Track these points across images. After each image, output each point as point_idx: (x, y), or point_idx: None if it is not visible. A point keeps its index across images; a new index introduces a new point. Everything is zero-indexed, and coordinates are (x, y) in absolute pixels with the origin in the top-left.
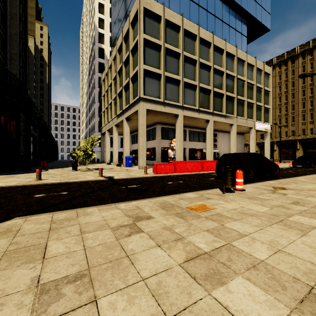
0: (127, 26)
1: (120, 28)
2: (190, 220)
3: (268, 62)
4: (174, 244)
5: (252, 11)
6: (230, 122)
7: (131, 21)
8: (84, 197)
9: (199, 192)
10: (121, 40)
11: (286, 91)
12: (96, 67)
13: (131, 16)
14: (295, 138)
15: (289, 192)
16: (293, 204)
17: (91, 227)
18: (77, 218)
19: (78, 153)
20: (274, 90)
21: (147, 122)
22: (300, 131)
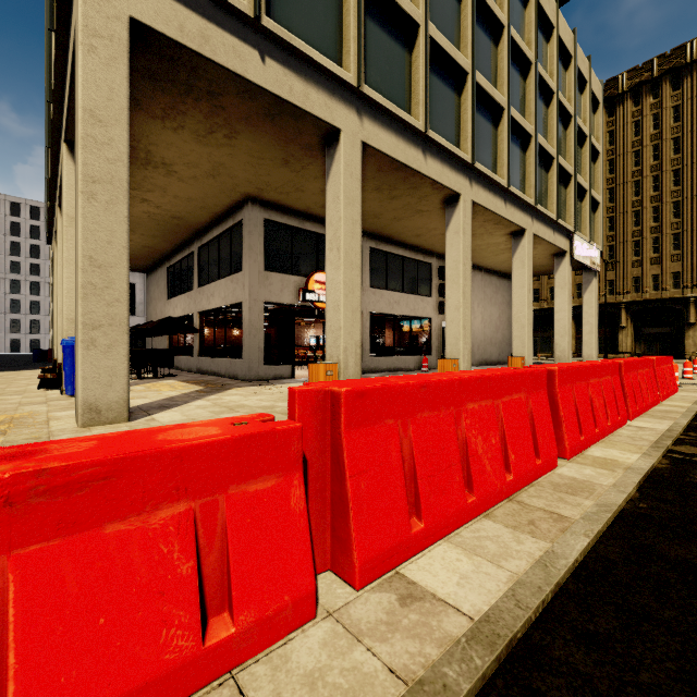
0: None
1: None
2: None
3: None
4: None
5: None
6: (518, 221)
7: None
8: None
9: None
10: None
11: None
12: None
13: None
14: (615, 299)
15: None
16: None
17: None
18: None
19: None
20: None
21: (203, 193)
22: (629, 282)
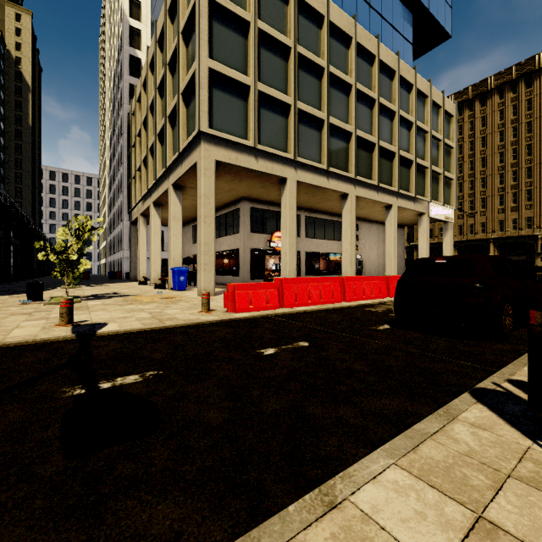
0: None
1: None
2: None
3: None
4: None
5: None
6: (387, 201)
7: None
8: None
9: (420, 446)
10: (164, 17)
11: (471, 154)
12: (125, 93)
13: None
14: (486, 236)
15: None
16: None
17: None
18: None
19: (40, 258)
20: None
21: (222, 197)
22: (496, 224)
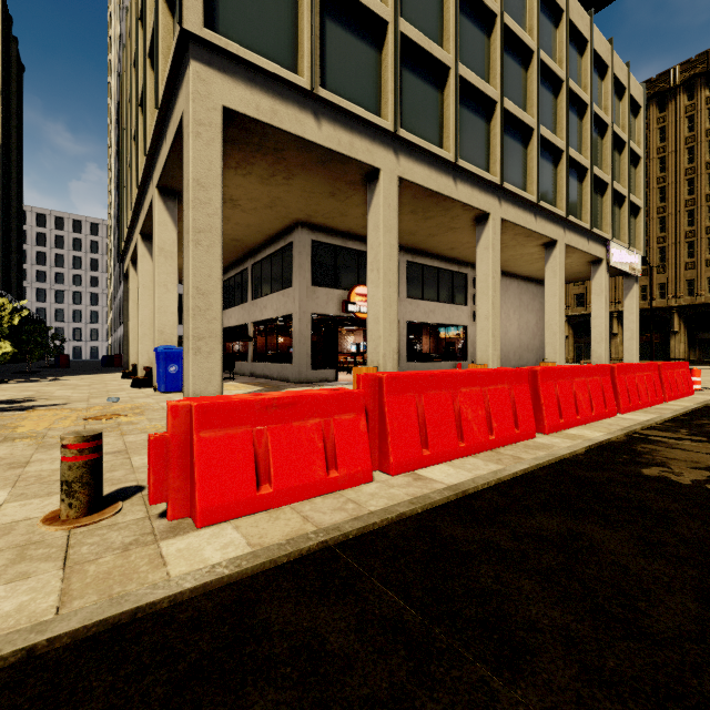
0: None
1: None
2: None
3: None
4: None
5: None
6: (549, 233)
7: None
8: None
9: None
10: None
11: None
12: None
13: None
14: (667, 304)
15: None
16: None
17: None
18: None
19: None
20: None
21: (260, 220)
22: (682, 286)
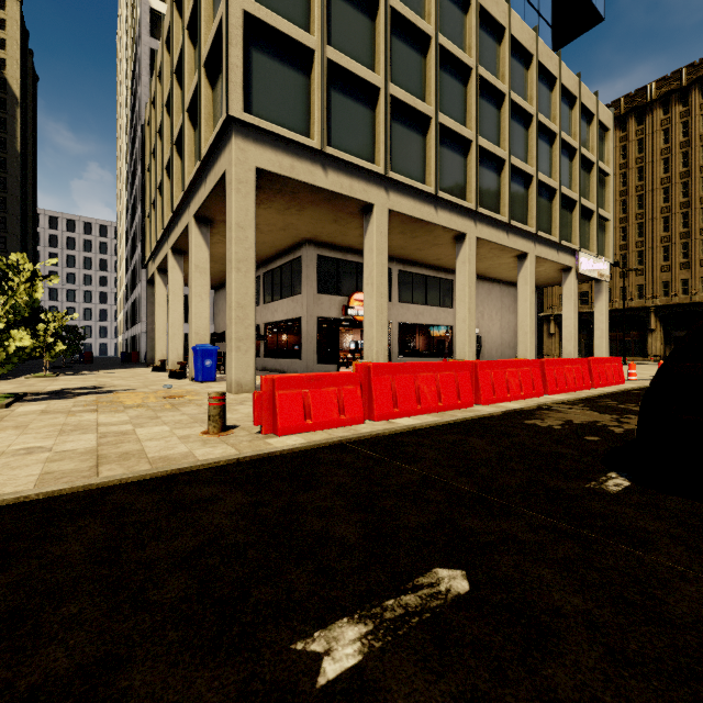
0: None
1: None
2: None
3: None
4: None
5: None
6: (520, 247)
7: None
8: None
9: None
10: None
11: (623, 191)
12: (143, 102)
13: None
14: (644, 304)
15: None
16: None
17: None
18: None
19: None
20: None
21: (274, 239)
22: (659, 287)
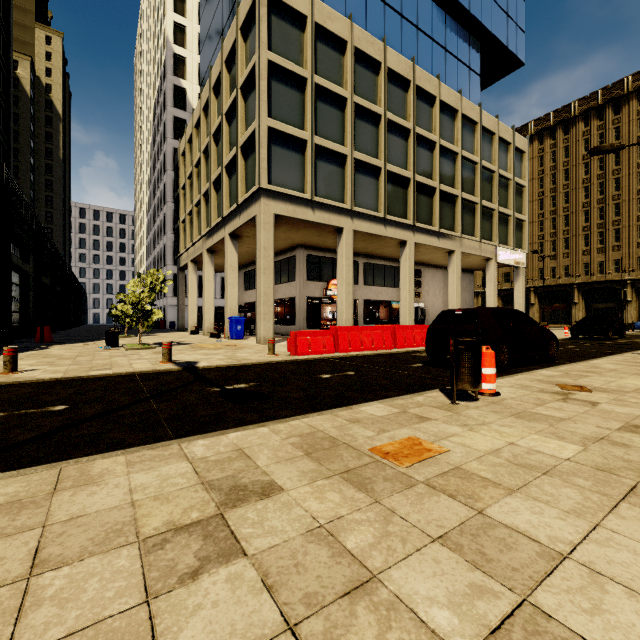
0: (232, 36)
1: (218, 43)
2: (387, 498)
3: (519, 130)
4: (345, 617)
5: (490, 22)
6: (449, 247)
7: (240, 25)
8: (106, 419)
9: (395, 400)
10: (221, 66)
11: (552, 188)
12: (168, 127)
13: (242, 13)
14: (569, 281)
15: (598, 397)
16: (628, 432)
17: (76, 538)
18: (50, 499)
19: (119, 308)
20: (531, 185)
21: (277, 244)
22: (581, 268)
